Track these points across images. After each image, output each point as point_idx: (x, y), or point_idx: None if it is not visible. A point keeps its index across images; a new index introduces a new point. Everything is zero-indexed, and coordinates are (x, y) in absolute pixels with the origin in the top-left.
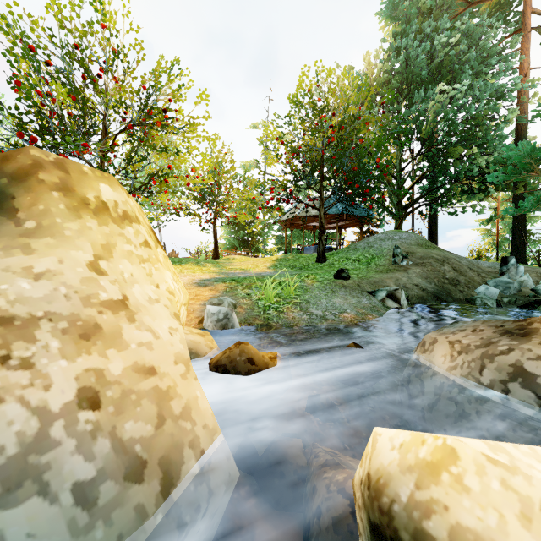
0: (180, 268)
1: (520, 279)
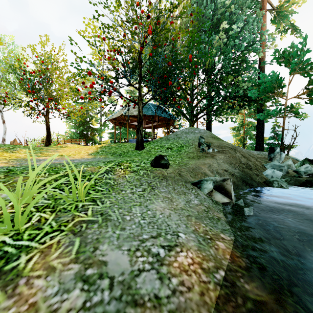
0: None
1: (287, 163)
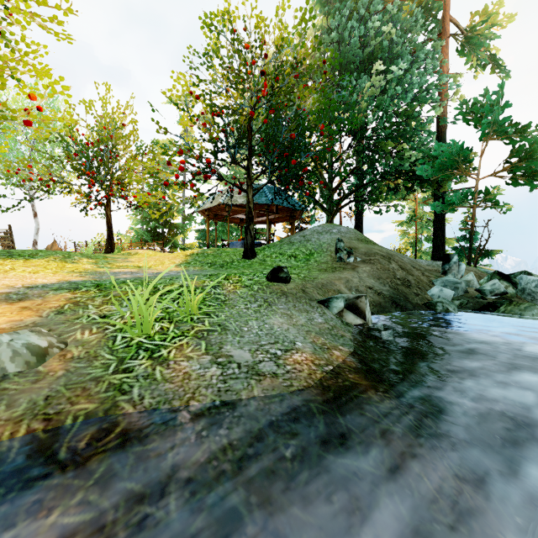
0: (16, 265)
1: (466, 278)
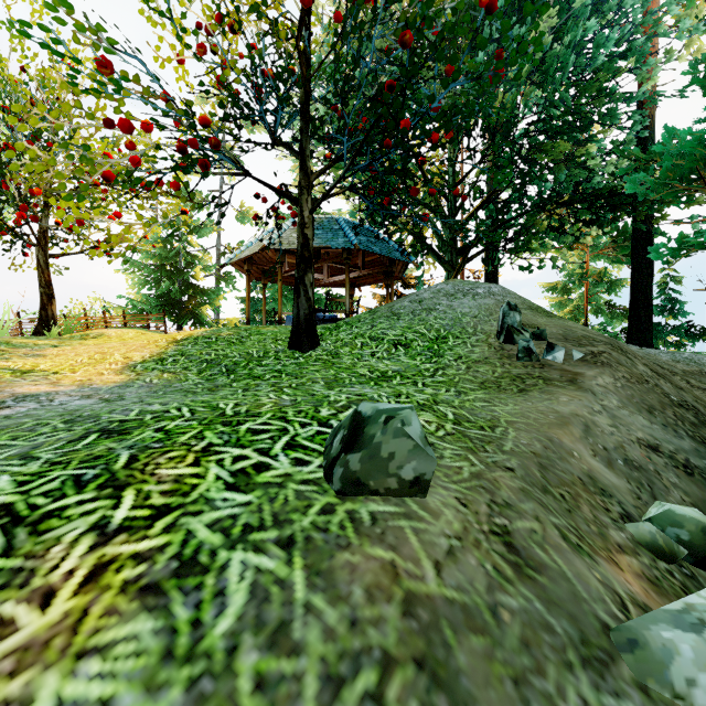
0: None
1: None
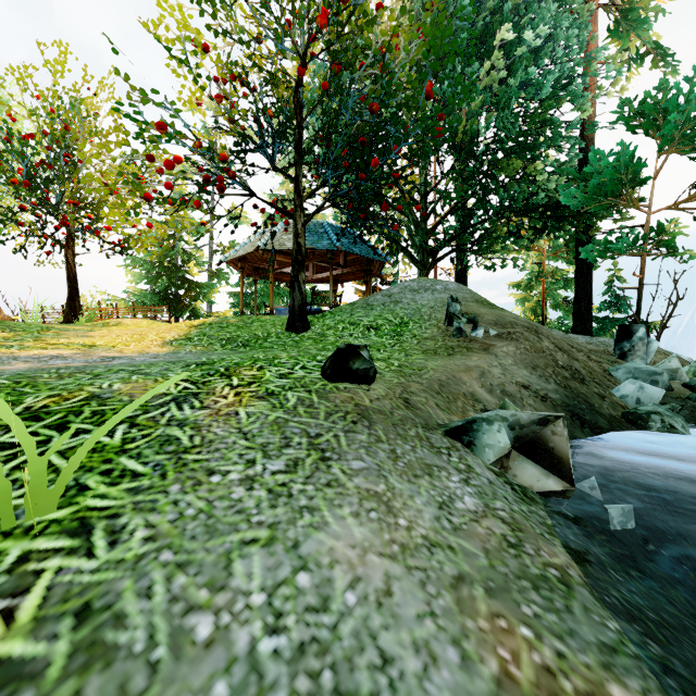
0: None
1: (669, 365)
